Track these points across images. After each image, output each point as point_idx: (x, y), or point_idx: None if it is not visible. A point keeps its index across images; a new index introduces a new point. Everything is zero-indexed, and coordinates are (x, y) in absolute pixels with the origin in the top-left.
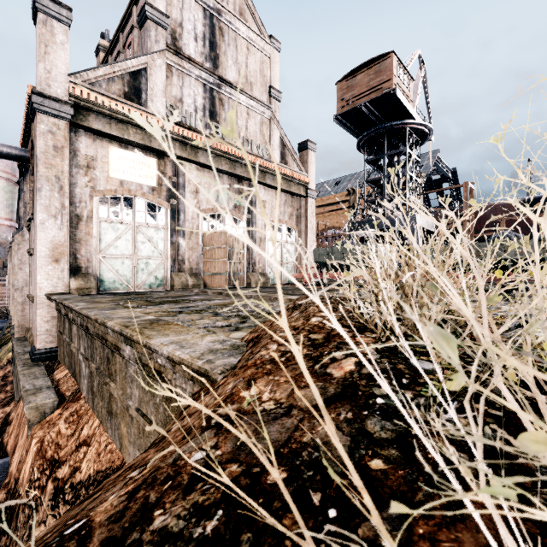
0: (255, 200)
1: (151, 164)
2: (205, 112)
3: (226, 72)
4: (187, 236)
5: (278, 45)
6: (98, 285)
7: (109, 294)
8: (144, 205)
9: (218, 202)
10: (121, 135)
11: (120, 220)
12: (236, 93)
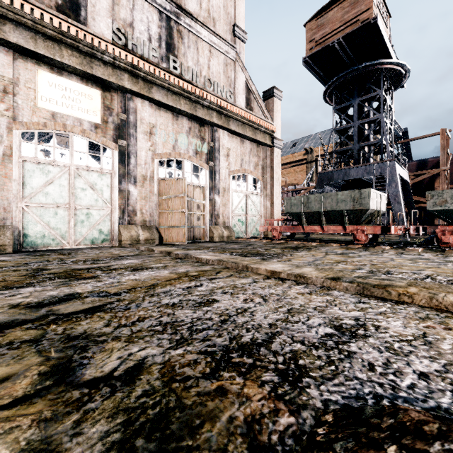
0: (218, 146)
1: (94, 96)
2: (161, 43)
3: (186, 2)
4: (139, 183)
5: None
6: (20, 240)
7: (26, 253)
8: (85, 145)
9: (176, 146)
10: (51, 55)
11: (52, 160)
12: (197, 26)
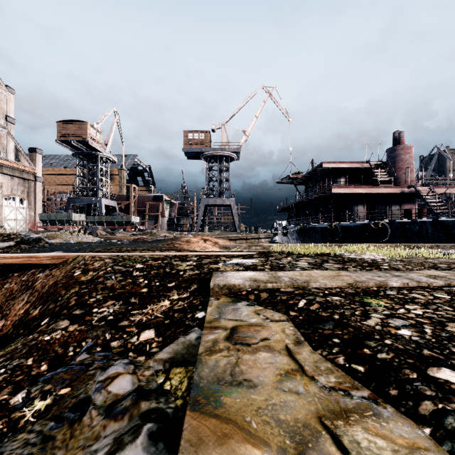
0: None
1: None
2: None
3: None
4: None
5: (13, 91)
6: None
7: None
8: None
9: None
10: None
11: None
12: None
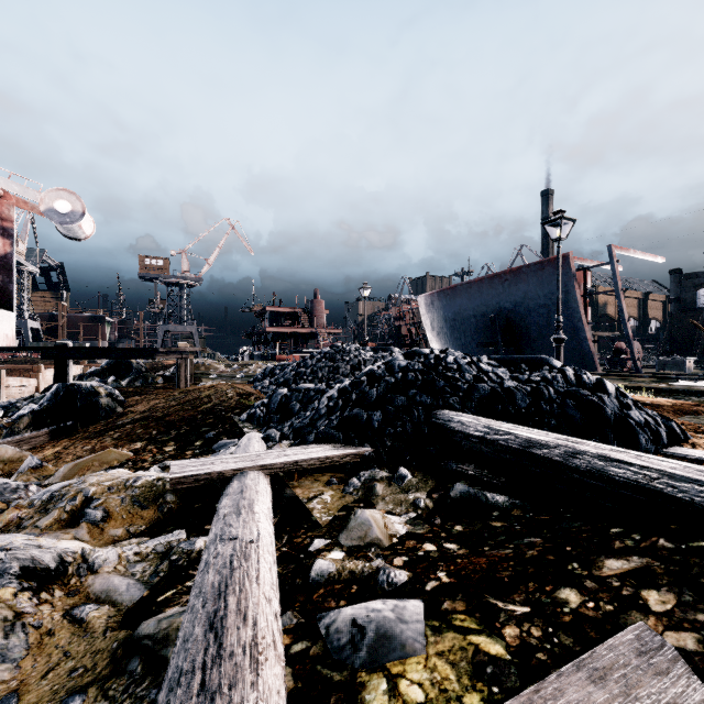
0: None
1: None
2: None
3: None
4: None
5: None
6: None
7: None
8: None
9: None
10: None
11: None
12: None
